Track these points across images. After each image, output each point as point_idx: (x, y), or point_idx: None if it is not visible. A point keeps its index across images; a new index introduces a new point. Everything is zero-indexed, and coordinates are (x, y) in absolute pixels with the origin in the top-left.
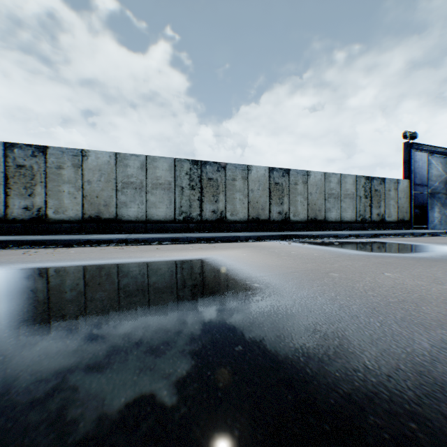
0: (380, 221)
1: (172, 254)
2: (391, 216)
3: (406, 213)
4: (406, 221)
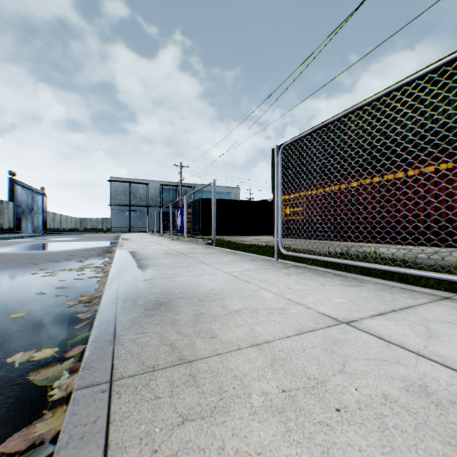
0: (2, 228)
1: (18, 244)
2: (7, 226)
3: (14, 223)
4: (14, 228)
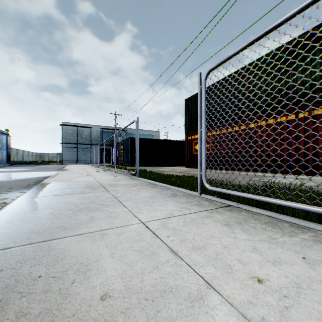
0: None
1: None
2: None
3: None
4: None
